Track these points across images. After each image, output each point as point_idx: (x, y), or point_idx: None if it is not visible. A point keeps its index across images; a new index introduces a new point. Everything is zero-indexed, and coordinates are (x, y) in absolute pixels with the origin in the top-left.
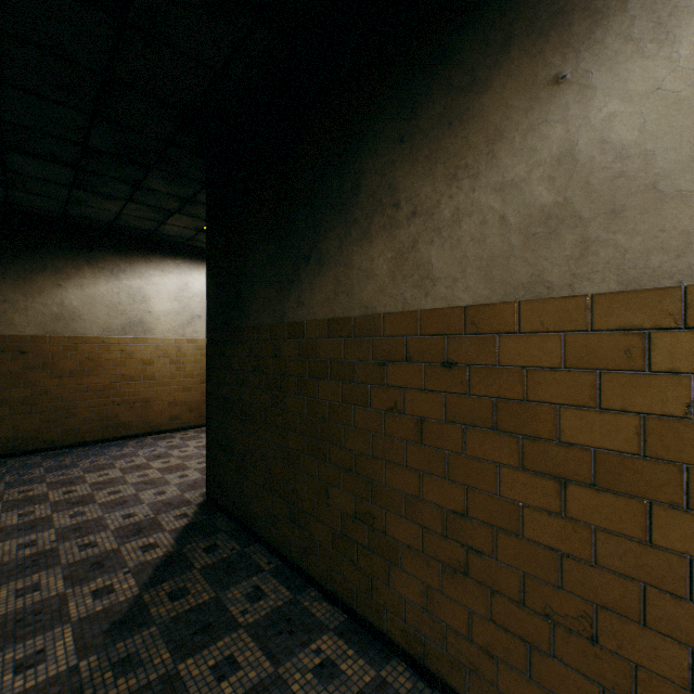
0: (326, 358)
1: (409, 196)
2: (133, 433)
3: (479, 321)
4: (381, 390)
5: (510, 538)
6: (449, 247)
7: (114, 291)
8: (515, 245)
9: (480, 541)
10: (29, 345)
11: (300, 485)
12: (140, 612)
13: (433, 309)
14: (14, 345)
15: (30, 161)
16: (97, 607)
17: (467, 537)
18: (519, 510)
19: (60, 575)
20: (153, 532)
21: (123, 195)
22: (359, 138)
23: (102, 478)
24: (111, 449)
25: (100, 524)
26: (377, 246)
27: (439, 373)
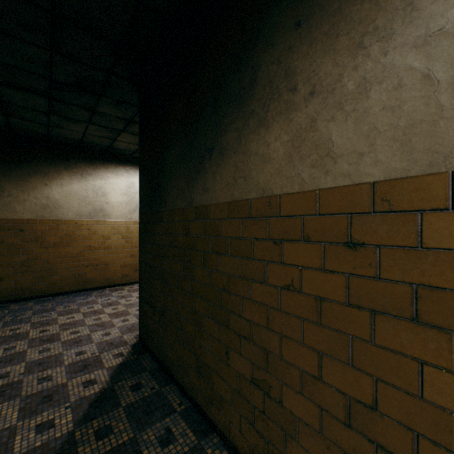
0: (227, 236)
1: (306, 77)
2: (96, 286)
3: (393, 197)
4: (277, 267)
5: (438, 451)
6: (353, 121)
7: (83, 188)
8: (447, 105)
9: (395, 443)
10: (26, 225)
11: (205, 343)
12: (69, 450)
13: (334, 187)
14: (16, 225)
15: (16, 93)
16: (36, 443)
17: (377, 433)
18: (453, 421)
19: (17, 406)
20: (95, 369)
21: (84, 119)
22: (256, 34)
23: (69, 320)
24: (80, 297)
25: (58, 359)
26: (274, 131)
27: (341, 253)
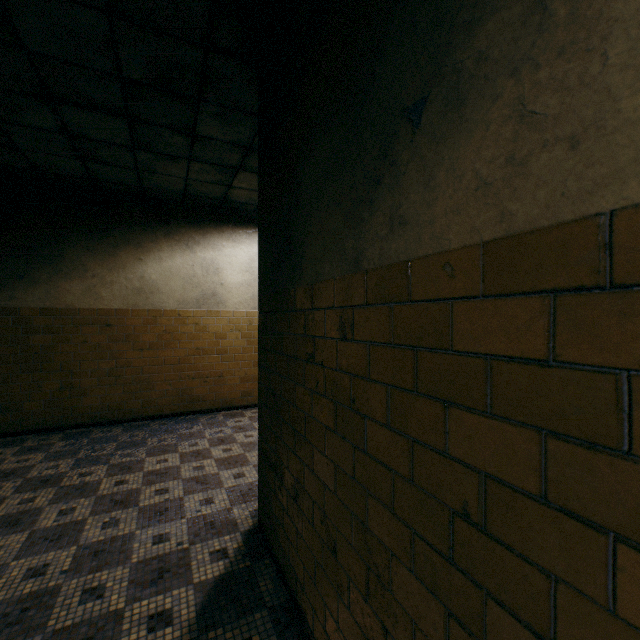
0: (477, 351)
1: None
2: (207, 407)
3: None
4: None
5: None
6: None
7: (189, 263)
8: None
9: None
10: (114, 318)
11: (397, 630)
12: None
13: None
14: (102, 318)
15: (83, 116)
16: None
17: None
18: None
19: None
20: (175, 584)
21: (182, 152)
22: None
23: (158, 466)
24: (182, 425)
25: (124, 548)
26: None
27: None
